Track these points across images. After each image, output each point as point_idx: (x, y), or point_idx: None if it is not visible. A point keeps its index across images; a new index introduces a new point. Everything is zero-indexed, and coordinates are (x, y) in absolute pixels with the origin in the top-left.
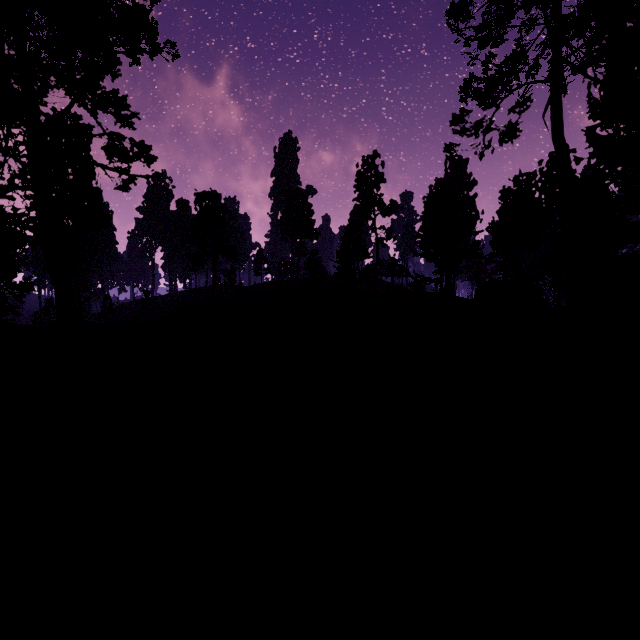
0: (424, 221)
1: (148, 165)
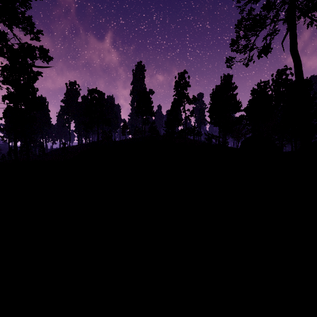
0: (213, 104)
1: (47, 62)
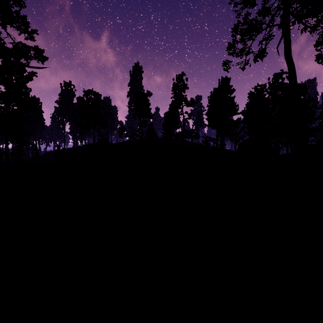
0: (210, 106)
1: (42, 62)
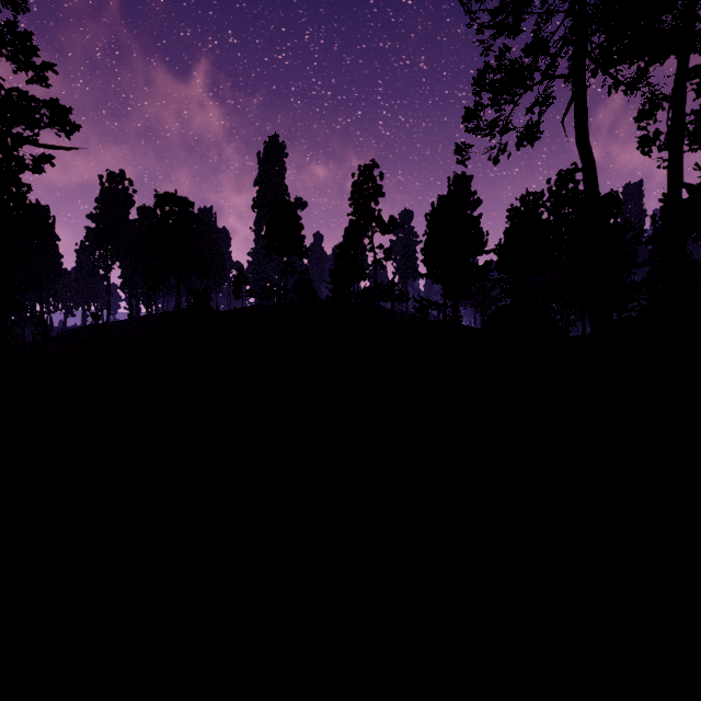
0: (430, 236)
1: (67, 136)
